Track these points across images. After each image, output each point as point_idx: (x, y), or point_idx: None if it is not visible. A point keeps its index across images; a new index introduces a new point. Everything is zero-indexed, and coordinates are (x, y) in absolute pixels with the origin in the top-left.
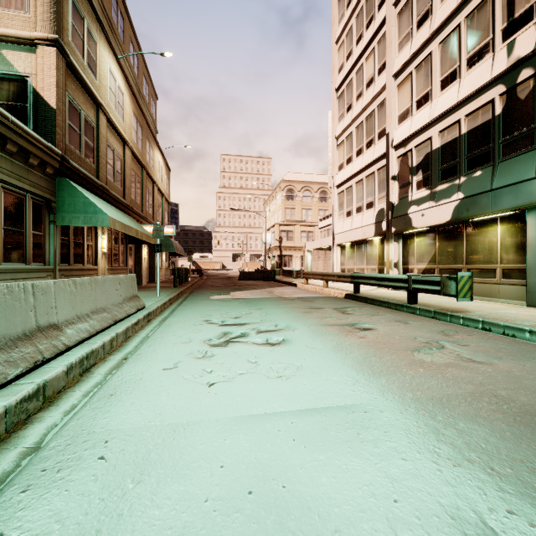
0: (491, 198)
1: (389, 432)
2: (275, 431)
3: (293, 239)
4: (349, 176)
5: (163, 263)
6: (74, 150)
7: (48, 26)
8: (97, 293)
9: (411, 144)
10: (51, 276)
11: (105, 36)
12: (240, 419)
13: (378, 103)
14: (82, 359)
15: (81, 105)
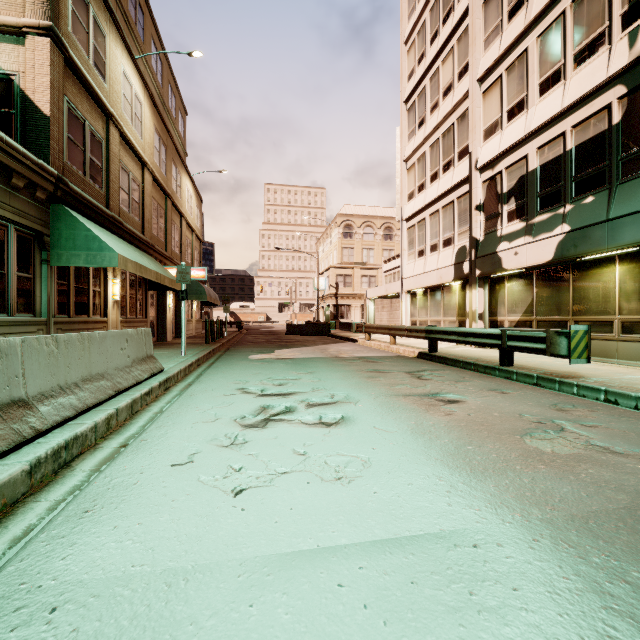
0: (607, 231)
1: (521, 590)
2: (333, 587)
3: (352, 285)
4: (422, 206)
5: (194, 314)
6: (75, 170)
7: (40, 10)
8: (92, 354)
9: (501, 165)
10: (43, 331)
11: (118, 30)
12: (278, 560)
13: (458, 115)
14: (58, 450)
15: (85, 115)
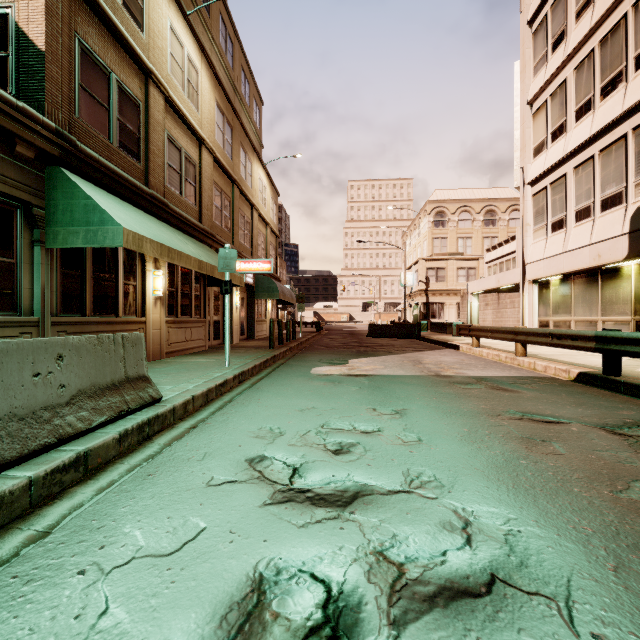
0: None
1: None
2: None
3: (445, 279)
4: (560, 158)
5: (268, 313)
6: (94, 132)
7: None
8: None
9: None
10: (32, 334)
11: None
12: None
13: None
14: None
15: (112, 66)
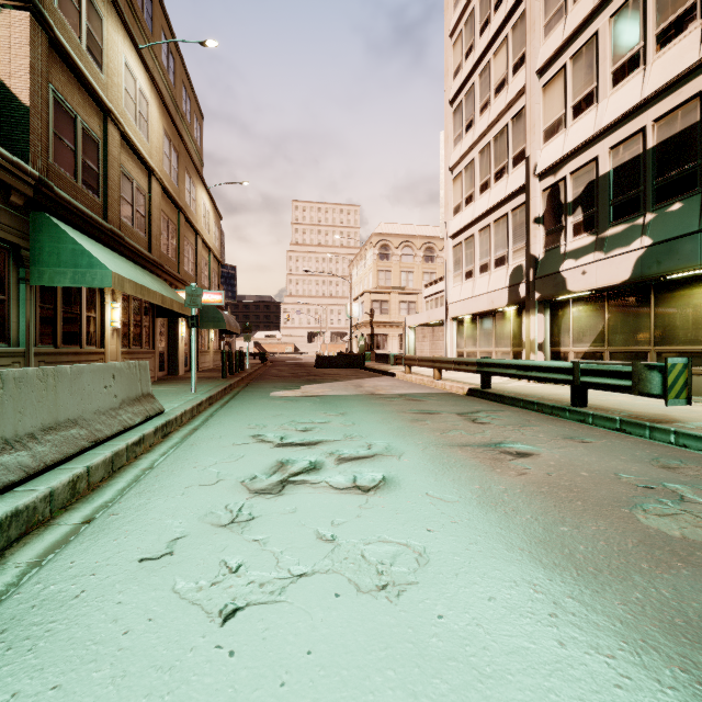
0: (699, 244)
1: None
2: None
3: (389, 311)
4: (470, 221)
5: (211, 344)
6: (63, 173)
7: None
8: (60, 394)
9: (565, 170)
10: (20, 364)
11: (118, 12)
12: None
13: (512, 114)
14: None
15: (77, 109)
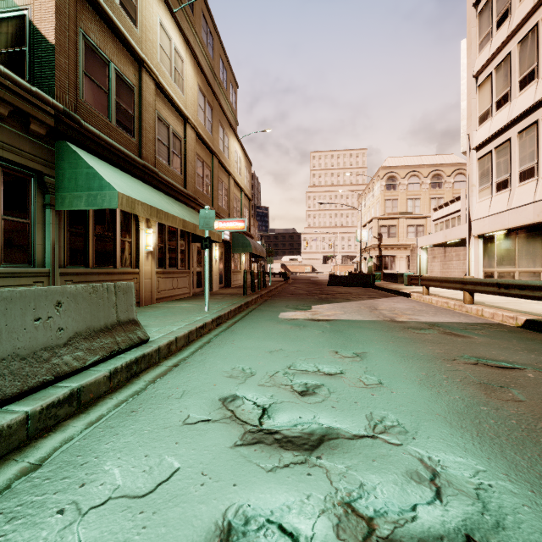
0: None
1: None
2: None
3: (396, 235)
4: (504, 124)
5: (242, 265)
6: (96, 112)
7: None
8: None
9: None
10: (44, 283)
11: None
12: None
13: None
14: None
15: (111, 57)
